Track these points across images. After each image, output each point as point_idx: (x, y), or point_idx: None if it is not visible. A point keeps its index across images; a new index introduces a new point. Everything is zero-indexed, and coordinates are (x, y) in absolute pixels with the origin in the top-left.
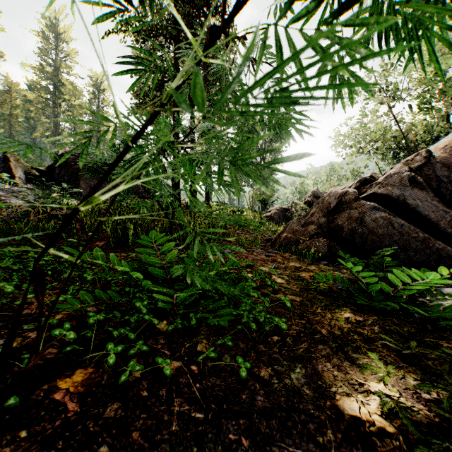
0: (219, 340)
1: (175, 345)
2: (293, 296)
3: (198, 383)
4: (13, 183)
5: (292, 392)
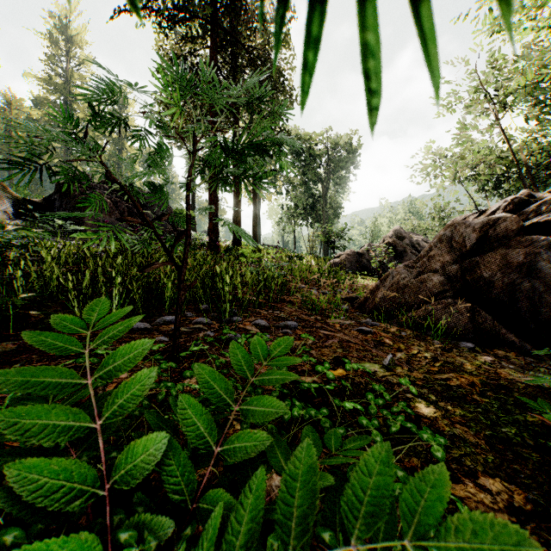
0: None
1: None
2: (498, 483)
3: None
4: None
5: None
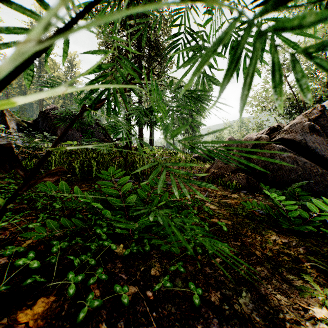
0: (172, 266)
1: (131, 269)
2: (225, 220)
3: (154, 311)
4: (8, 132)
5: (244, 320)
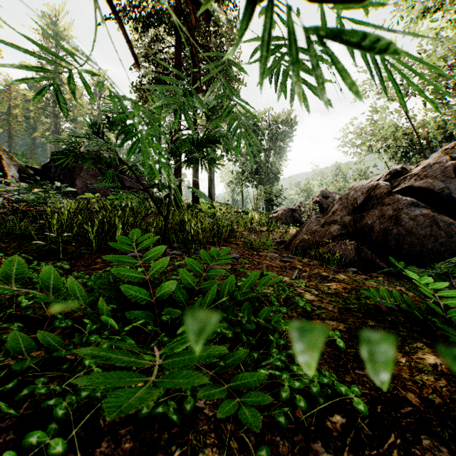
0: None
1: None
2: (334, 322)
3: None
4: (5, 182)
5: None
